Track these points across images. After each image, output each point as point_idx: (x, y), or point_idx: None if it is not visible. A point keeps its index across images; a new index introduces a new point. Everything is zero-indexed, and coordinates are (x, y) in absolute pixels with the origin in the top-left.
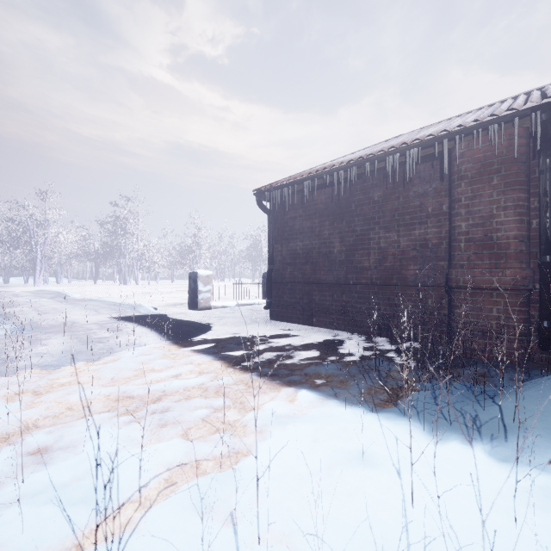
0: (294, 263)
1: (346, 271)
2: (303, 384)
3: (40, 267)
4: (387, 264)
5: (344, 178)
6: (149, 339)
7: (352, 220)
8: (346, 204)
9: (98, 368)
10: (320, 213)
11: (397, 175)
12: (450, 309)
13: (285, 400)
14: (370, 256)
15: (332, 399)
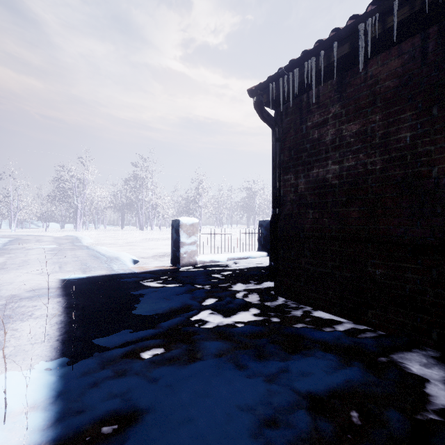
0: (322, 203)
1: None
2: None
3: (80, 216)
4: None
5: None
6: (12, 372)
7: None
8: None
9: None
10: (387, 99)
11: None
12: None
13: None
14: None
15: None
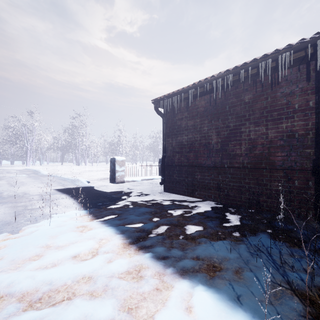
0: (181, 151)
1: (221, 157)
2: (197, 275)
3: (29, 155)
4: (257, 152)
5: (221, 86)
6: (70, 210)
7: (226, 118)
8: (221, 106)
9: (10, 243)
10: (201, 114)
11: (269, 77)
12: (317, 189)
13: (180, 310)
14: (242, 145)
15: (237, 310)
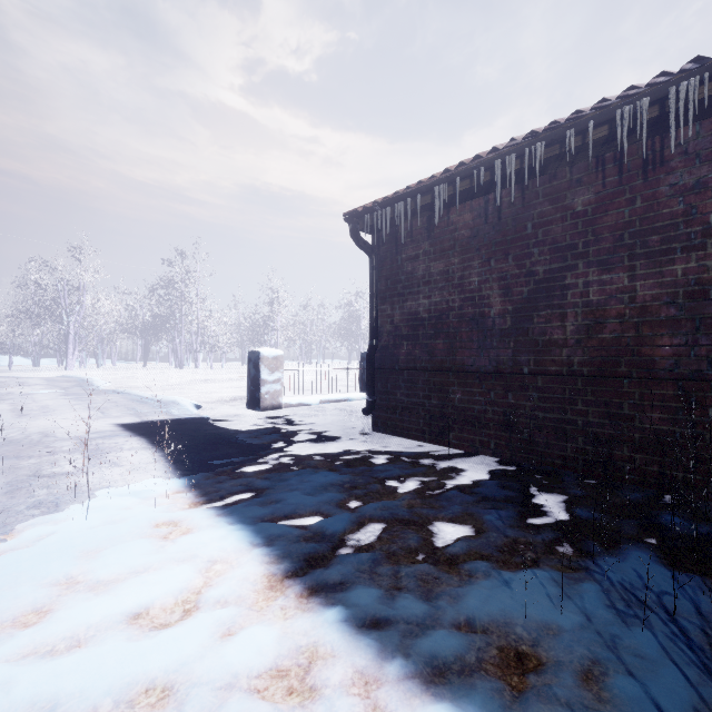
0: (415, 335)
1: (515, 349)
2: (475, 687)
3: (73, 345)
4: (606, 335)
5: (514, 173)
6: (144, 478)
7: (527, 254)
8: (514, 224)
9: None
10: (463, 246)
11: (643, 143)
12: None
13: None
14: (566, 319)
15: None
